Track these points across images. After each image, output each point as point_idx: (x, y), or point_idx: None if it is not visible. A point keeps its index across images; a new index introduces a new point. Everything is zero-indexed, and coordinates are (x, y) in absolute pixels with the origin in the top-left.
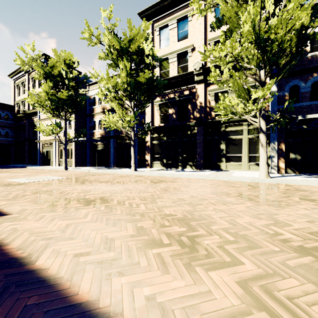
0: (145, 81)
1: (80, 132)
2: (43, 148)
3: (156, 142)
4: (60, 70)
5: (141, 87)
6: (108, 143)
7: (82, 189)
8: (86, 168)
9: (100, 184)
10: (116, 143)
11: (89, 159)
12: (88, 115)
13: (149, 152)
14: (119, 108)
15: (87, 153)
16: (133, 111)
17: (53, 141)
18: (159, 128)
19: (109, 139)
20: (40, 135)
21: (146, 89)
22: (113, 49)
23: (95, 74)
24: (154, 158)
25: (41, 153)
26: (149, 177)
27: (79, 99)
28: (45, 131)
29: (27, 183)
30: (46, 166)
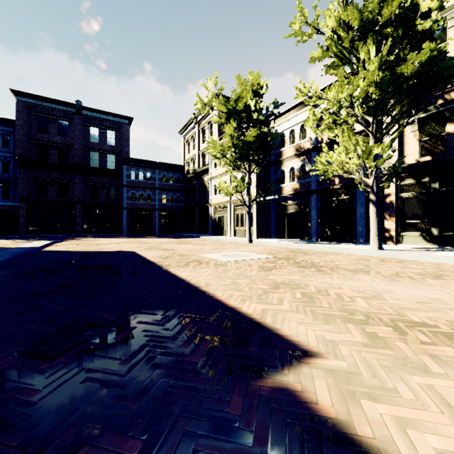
0: (415, 71)
1: (266, 188)
2: (215, 213)
3: (409, 195)
4: (246, 101)
5: (401, 85)
6: (305, 203)
7: (348, 287)
8: (275, 240)
9: (363, 277)
10: (320, 202)
11: (274, 227)
12: (273, 162)
13: (393, 214)
14: (349, 136)
15: (271, 218)
16: (375, 137)
17: (227, 204)
18: (419, 166)
19: (307, 195)
20: (212, 198)
21: (410, 88)
22: (342, 32)
23: (304, 89)
24: (403, 225)
25: (213, 220)
26: (444, 267)
27: (270, 138)
28: (225, 191)
29: (233, 263)
30: (220, 237)
